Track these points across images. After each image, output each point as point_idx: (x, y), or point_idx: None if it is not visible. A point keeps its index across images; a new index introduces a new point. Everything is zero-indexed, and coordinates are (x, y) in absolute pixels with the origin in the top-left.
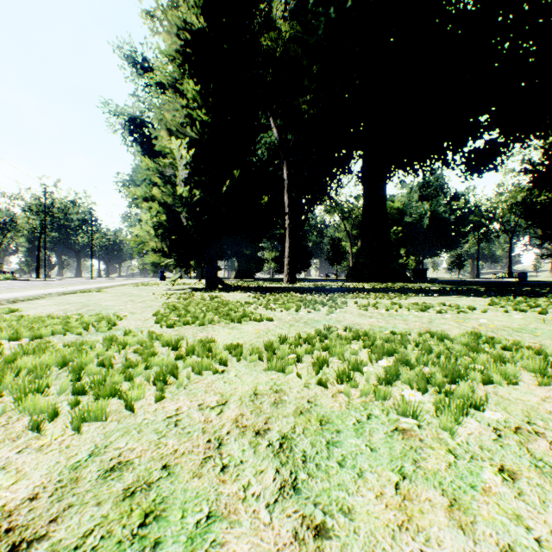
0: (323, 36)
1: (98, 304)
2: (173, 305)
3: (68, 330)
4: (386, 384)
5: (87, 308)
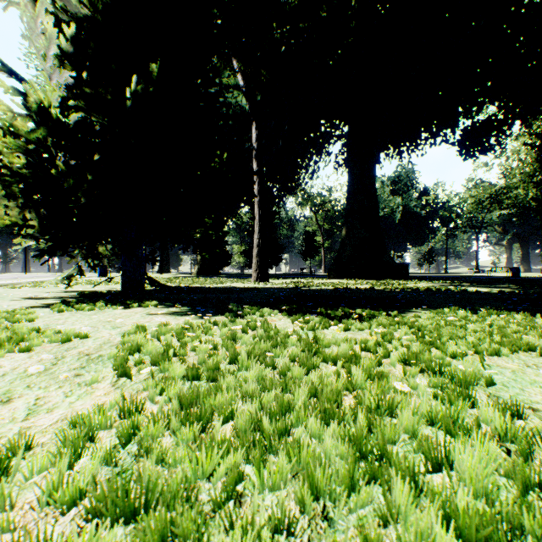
0: None
1: None
2: None
3: None
4: None
5: None
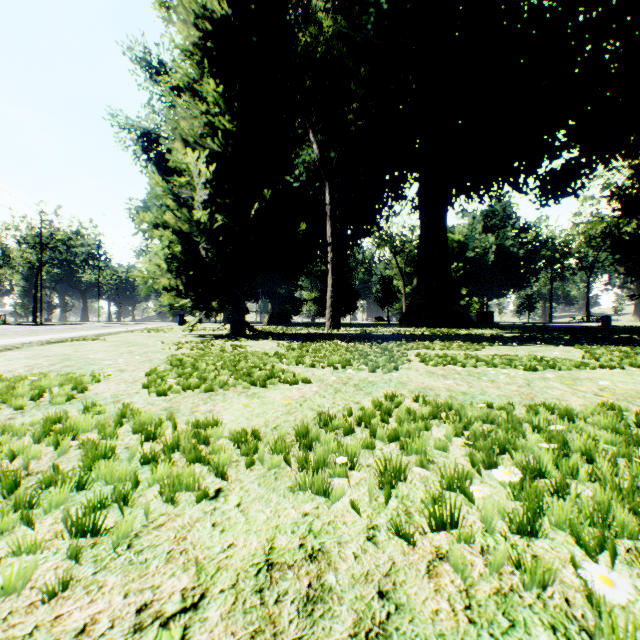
0: (373, 33)
1: (83, 358)
2: (180, 359)
3: (8, 401)
4: (527, 532)
5: (65, 363)
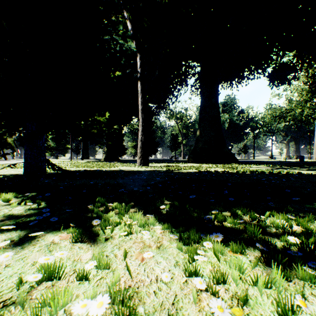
0: None
1: None
2: None
3: None
4: None
5: None
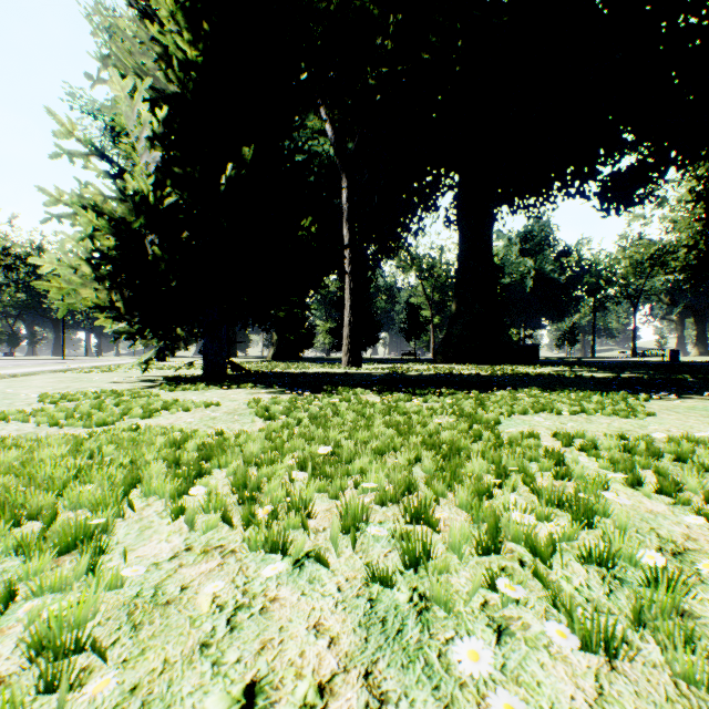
0: None
1: None
2: None
3: None
4: None
5: None
